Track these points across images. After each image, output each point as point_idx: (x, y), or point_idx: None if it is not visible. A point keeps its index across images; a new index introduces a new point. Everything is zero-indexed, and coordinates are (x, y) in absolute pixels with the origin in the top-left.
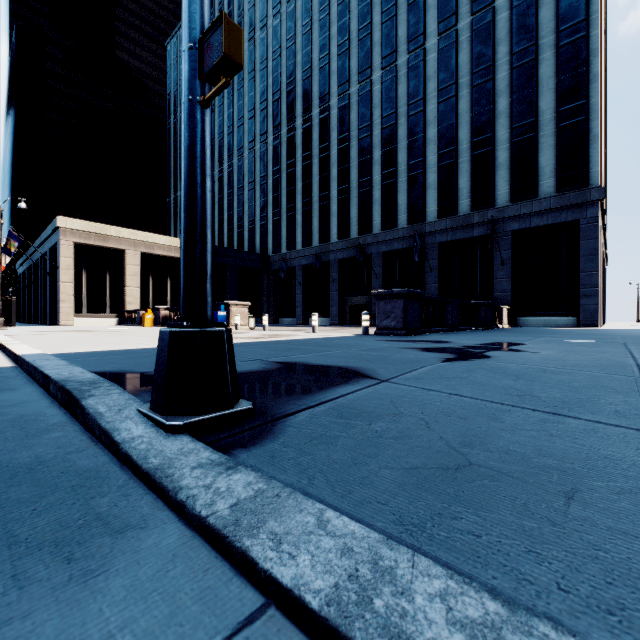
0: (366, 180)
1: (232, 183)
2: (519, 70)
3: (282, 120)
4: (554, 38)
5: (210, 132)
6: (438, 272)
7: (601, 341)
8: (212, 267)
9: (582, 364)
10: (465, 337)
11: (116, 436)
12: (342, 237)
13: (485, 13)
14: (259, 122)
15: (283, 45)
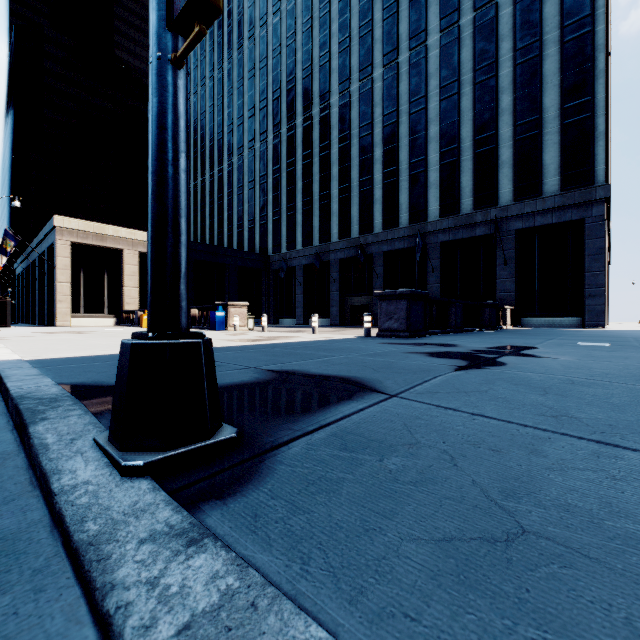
0: (367, 179)
1: (232, 182)
2: (523, 66)
3: (282, 119)
4: (559, 34)
5: (184, 99)
6: (440, 272)
7: (616, 344)
8: (187, 264)
9: (611, 373)
10: (471, 339)
11: (54, 482)
12: (343, 237)
13: (488, 9)
14: (259, 121)
15: (283, 43)
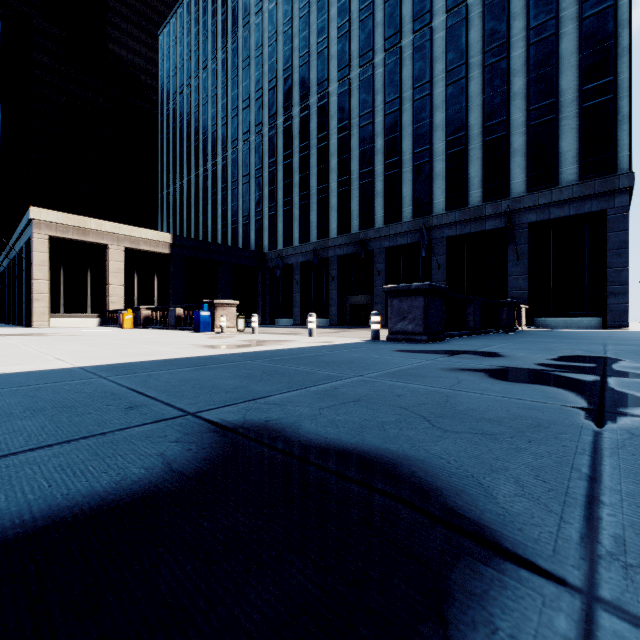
0: (368, 171)
1: (226, 177)
2: (537, 46)
3: (278, 109)
4: (577, 10)
5: None
6: (446, 269)
7: None
8: None
9: None
10: (507, 345)
11: None
12: (342, 232)
13: None
14: (254, 112)
15: (279, 30)
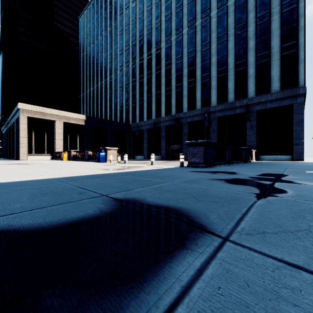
0: (179, 85)
1: (111, 87)
2: (260, 26)
3: (136, 55)
4: (279, 8)
5: None
6: (217, 132)
7: None
8: None
9: None
10: (241, 168)
11: None
12: (167, 114)
13: None
14: (125, 56)
15: (137, 17)
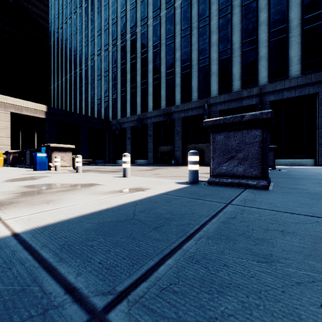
0: (171, 71)
1: (87, 76)
2: None
3: (118, 36)
4: None
5: None
6: None
7: None
8: None
9: None
10: None
11: None
12: (155, 108)
13: None
14: (104, 38)
15: None
